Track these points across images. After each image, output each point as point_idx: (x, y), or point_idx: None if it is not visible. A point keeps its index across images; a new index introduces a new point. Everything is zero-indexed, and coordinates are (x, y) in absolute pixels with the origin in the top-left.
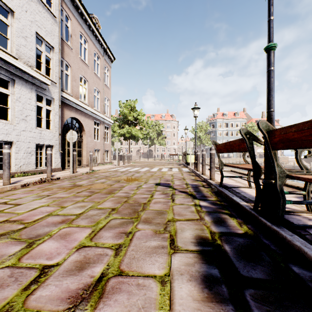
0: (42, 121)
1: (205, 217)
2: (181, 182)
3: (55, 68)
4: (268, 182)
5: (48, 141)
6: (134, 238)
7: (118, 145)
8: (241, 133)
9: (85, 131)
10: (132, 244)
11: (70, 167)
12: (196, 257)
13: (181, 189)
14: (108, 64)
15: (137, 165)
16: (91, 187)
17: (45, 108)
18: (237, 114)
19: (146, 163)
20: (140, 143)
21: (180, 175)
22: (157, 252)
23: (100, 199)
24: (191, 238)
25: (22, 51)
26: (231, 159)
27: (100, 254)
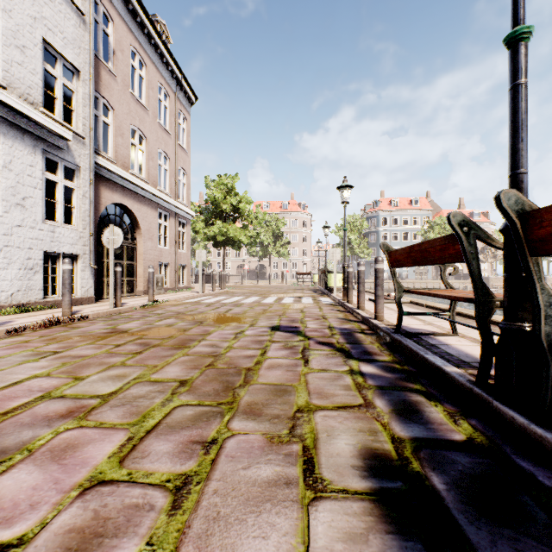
0: (56, 209)
1: (375, 400)
2: (319, 323)
3: (82, 110)
4: (514, 326)
5: (69, 246)
6: (221, 457)
7: (202, 255)
8: (450, 223)
9: (141, 230)
10: (215, 476)
11: (110, 296)
12: (370, 513)
13: (320, 339)
14: (185, 107)
15: (237, 291)
16: (146, 335)
17: (62, 185)
18: (416, 202)
19: (255, 288)
20: (244, 252)
21: (316, 311)
22: (275, 499)
23: (159, 359)
24: (351, 455)
25: (15, 74)
26: (405, 281)
27: (136, 505)
